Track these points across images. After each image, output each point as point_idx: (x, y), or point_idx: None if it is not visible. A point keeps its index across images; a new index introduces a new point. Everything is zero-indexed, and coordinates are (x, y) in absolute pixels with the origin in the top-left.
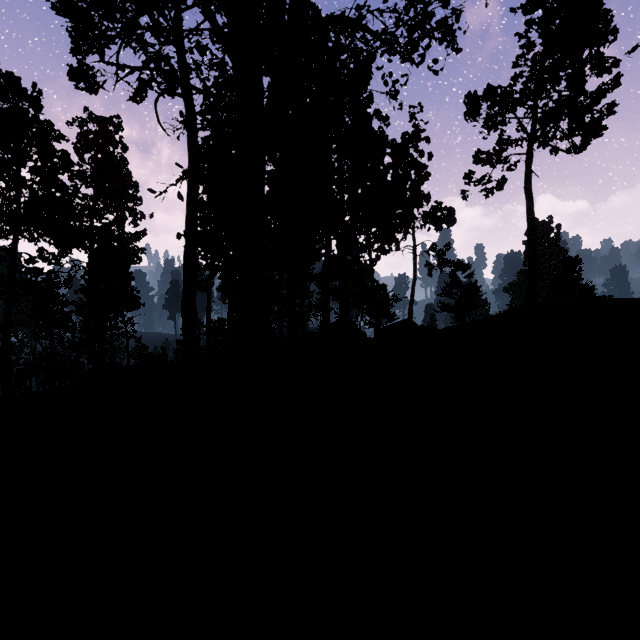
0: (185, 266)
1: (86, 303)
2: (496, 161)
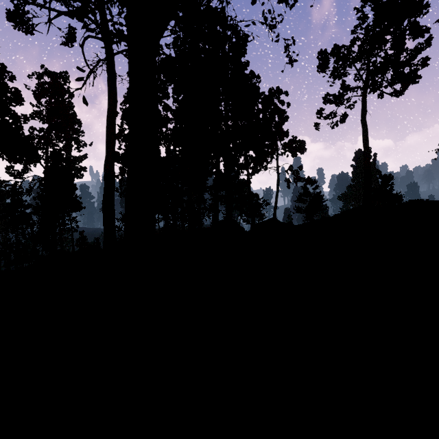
0: (105, 174)
1: (41, 206)
2: (340, 102)
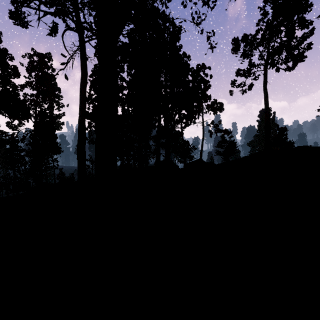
0: (79, 127)
1: (31, 150)
2: (248, 75)
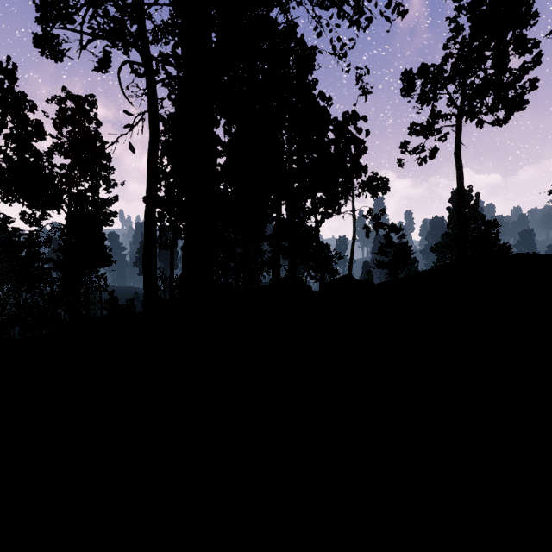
0: (146, 224)
1: (63, 260)
2: (429, 132)
